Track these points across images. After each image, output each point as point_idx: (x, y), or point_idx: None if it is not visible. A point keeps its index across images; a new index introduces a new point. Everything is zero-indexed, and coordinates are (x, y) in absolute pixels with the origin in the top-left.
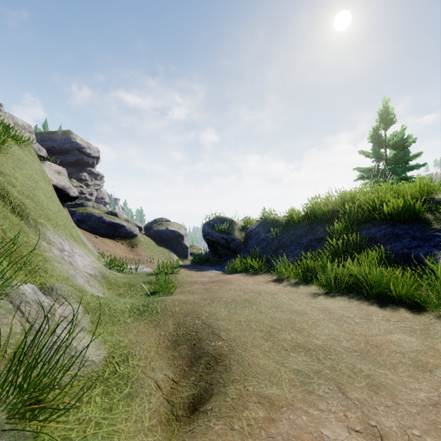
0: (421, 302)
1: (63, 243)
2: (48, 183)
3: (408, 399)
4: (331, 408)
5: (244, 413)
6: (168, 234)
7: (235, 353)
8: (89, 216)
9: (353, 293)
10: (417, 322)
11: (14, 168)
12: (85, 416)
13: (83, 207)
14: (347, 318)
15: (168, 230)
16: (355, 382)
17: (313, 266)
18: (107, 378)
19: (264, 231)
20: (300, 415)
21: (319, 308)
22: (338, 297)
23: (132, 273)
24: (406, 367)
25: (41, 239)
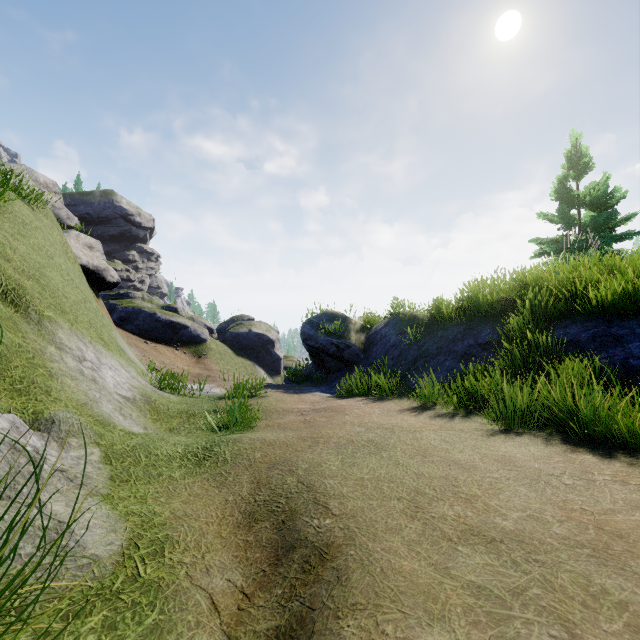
0: None
1: (83, 349)
2: (73, 262)
3: None
4: None
5: None
6: (252, 339)
7: (355, 545)
8: (137, 311)
9: (548, 431)
10: None
11: (13, 234)
12: None
13: (128, 298)
14: (549, 477)
15: (252, 333)
16: (600, 620)
17: (477, 386)
18: (119, 592)
19: (396, 332)
20: None
21: (495, 457)
22: (525, 438)
23: (194, 396)
24: None
25: (47, 342)
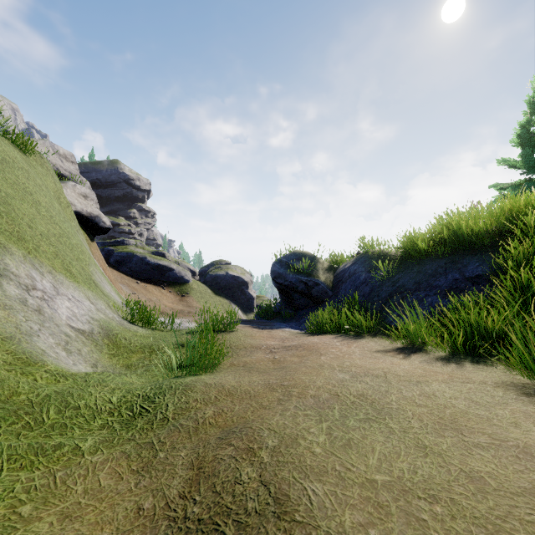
0: None
1: (36, 277)
2: (65, 206)
3: None
4: None
5: None
6: (228, 280)
7: None
8: (130, 256)
9: None
10: None
11: None
12: None
13: (124, 245)
14: None
15: (228, 275)
16: None
17: (483, 324)
18: None
19: (366, 269)
20: None
21: None
22: None
23: (166, 330)
24: None
25: None
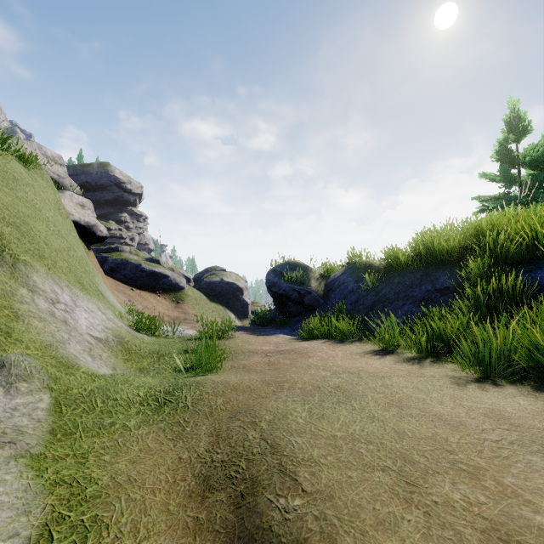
0: None
1: (58, 292)
2: (65, 217)
3: None
4: None
5: None
6: (223, 287)
7: None
8: (125, 263)
9: (530, 380)
10: None
11: None
12: None
13: (118, 252)
14: None
15: (223, 282)
16: None
17: (441, 330)
18: None
19: (353, 279)
20: None
21: (483, 411)
22: (507, 387)
23: (168, 337)
24: None
25: (20, 284)
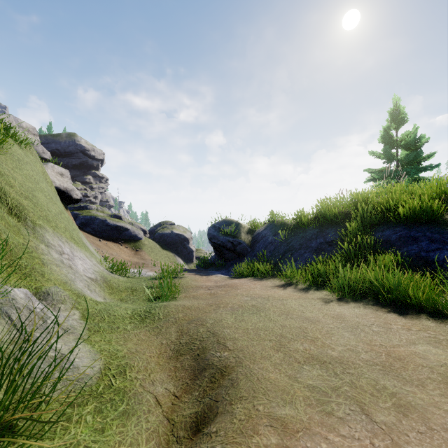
0: (444, 309)
1: (62, 246)
2: (50, 185)
3: (443, 423)
4: (355, 434)
5: (253, 438)
6: (173, 238)
7: (242, 366)
8: (93, 218)
9: (367, 299)
10: (442, 331)
11: (13, 168)
12: (73, 439)
13: (87, 209)
14: (364, 327)
15: (173, 233)
16: (379, 402)
17: (324, 270)
18: (101, 393)
19: (272, 234)
20: (319, 443)
21: (332, 315)
22: (352, 303)
23: (135, 277)
24: (436, 384)
25: (39, 241)
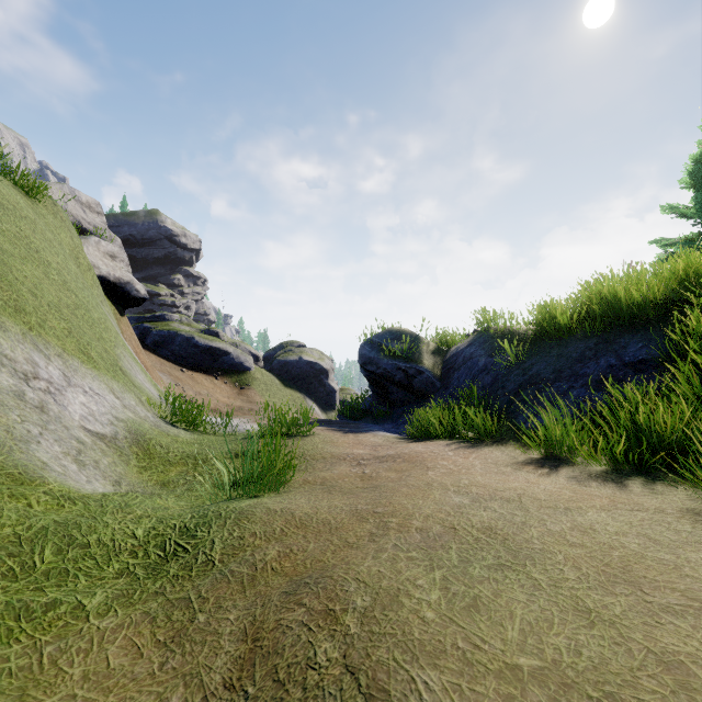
0: None
1: (40, 362)
2: (85, 269)
3: None
4: None
5: None
6: (302, 368)
7: None
8: (173, 335)
9: None
10: None
11: None
12: None
13: (165, 321)
14: None
15: (302, 361)
16: None
17: (653, 427)
18: None
19: (486, 353)
20: None
21: None
22: None
23: (218, 434)
24: None
25: None
